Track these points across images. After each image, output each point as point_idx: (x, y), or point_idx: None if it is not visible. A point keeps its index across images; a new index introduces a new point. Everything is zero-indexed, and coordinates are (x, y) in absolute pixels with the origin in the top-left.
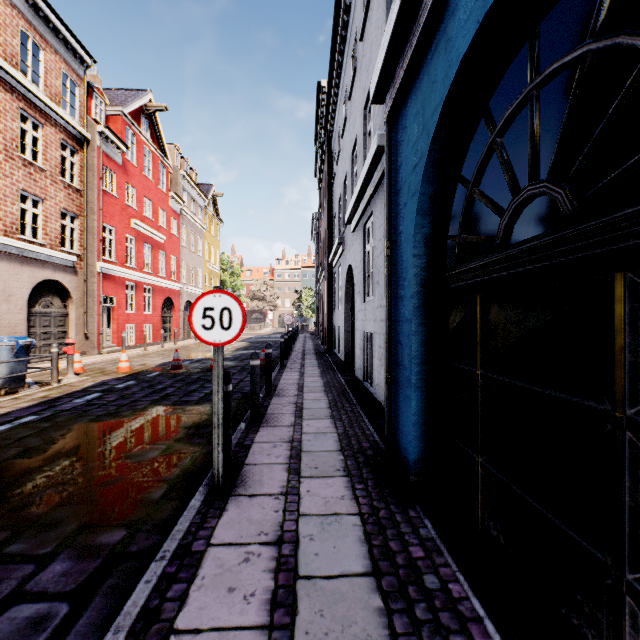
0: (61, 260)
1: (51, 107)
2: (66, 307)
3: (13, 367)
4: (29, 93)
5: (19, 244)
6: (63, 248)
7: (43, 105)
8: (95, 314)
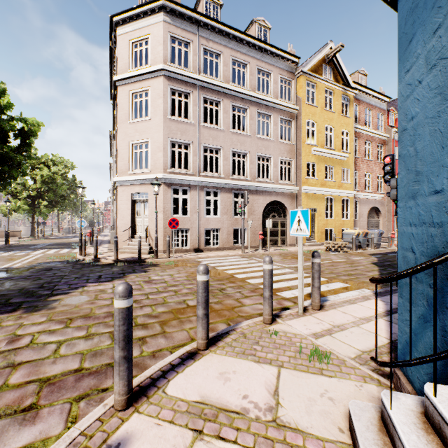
0: (377, 197)
1: (374, 133)
2: (378, 218)
3: (377, 240)
4: (367, 132)
5: (365, 194)
6: (378, 192)
7: (371, 134)
8: (391, 221)
